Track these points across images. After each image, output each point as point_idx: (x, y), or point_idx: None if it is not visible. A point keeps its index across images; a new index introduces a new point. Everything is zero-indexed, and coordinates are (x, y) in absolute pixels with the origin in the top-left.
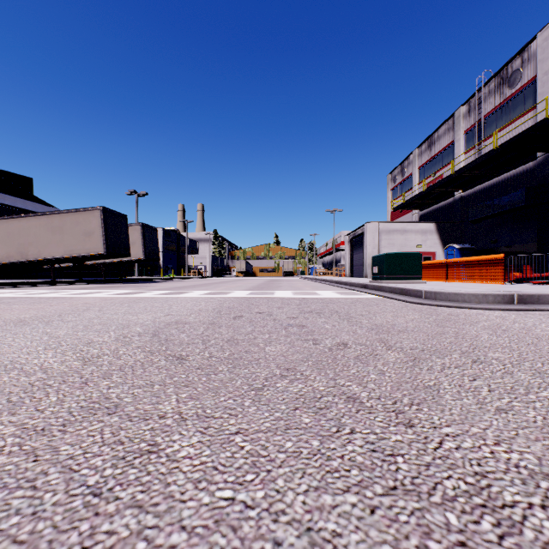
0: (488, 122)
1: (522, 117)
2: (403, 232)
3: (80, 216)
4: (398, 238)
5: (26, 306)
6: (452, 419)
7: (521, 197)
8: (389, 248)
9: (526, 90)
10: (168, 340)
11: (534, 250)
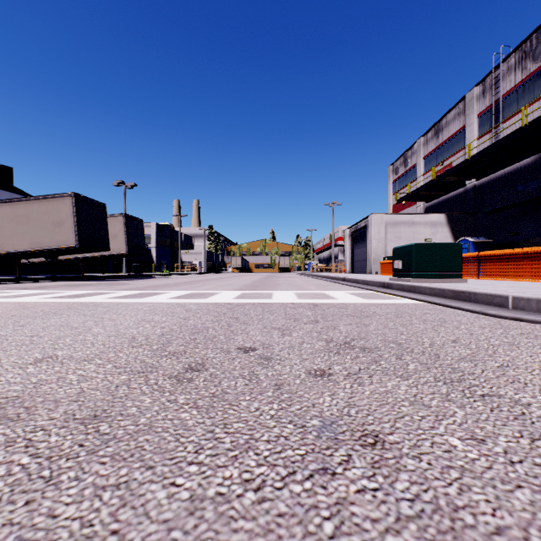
0: (507, 102)
1: None
2: (411, 224)
3: (48, 204)
4: (405, 231)
5: None
6: None
7: None
8: (396, 242)
9: None
10: None
11: None
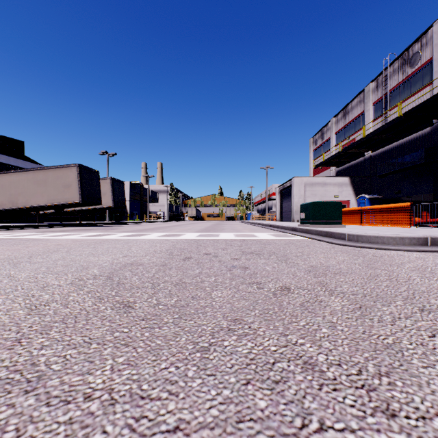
0: (393, 95)
1: (421, 91)
2: (323, 184)
3: (60, 172)
4: (319, 190)
5: (5, 247)
6: (437, 401)
7: (420, 156)
8: (312, 198)
9: (424, 69)
10: (120, 284)
11: (431, 199)
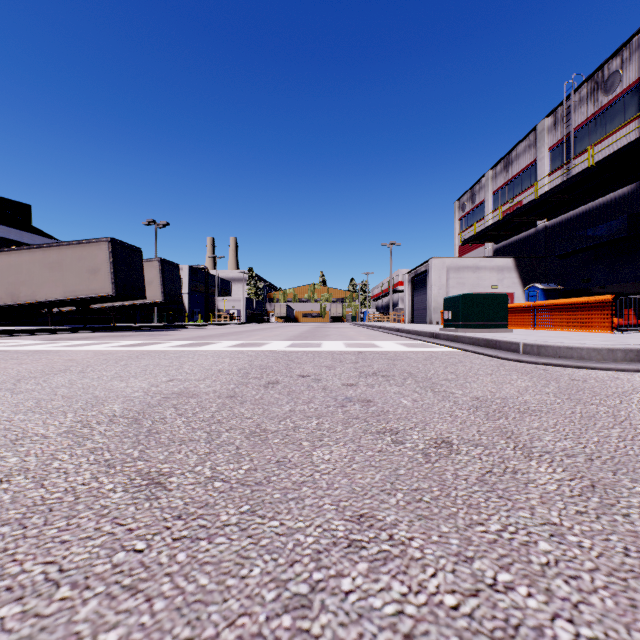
0: (579, 136)
1: (622, 130)
2: (475, 269)
3: (83, 249)
4: (469, 277)
5: None
6: None
7: (621, 226)
8: (459, 288)
9: (626, 96)
10: (151, 434)
11: (637, 290)
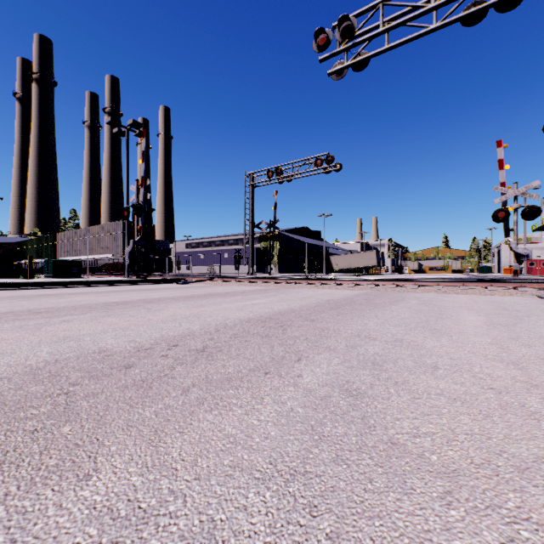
0: None
1: None
2: None
3: (368, 253)
4: None
5: None
6: None
7: None
8: None
9: None
10: None
11: None
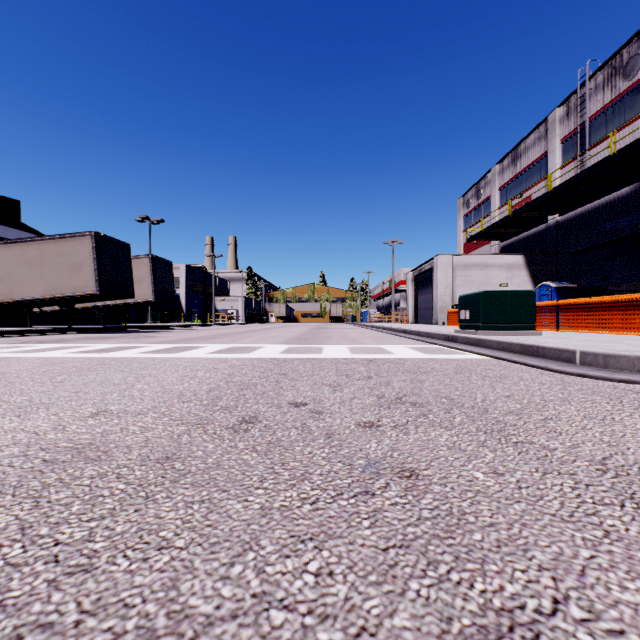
0: (594, 125)
1: None
2: (483, 266)
3: (64, 244)
4: (477, 275)
5: None
6: None
7: None
8: (466, 287)
9: None
10: None
11: None
